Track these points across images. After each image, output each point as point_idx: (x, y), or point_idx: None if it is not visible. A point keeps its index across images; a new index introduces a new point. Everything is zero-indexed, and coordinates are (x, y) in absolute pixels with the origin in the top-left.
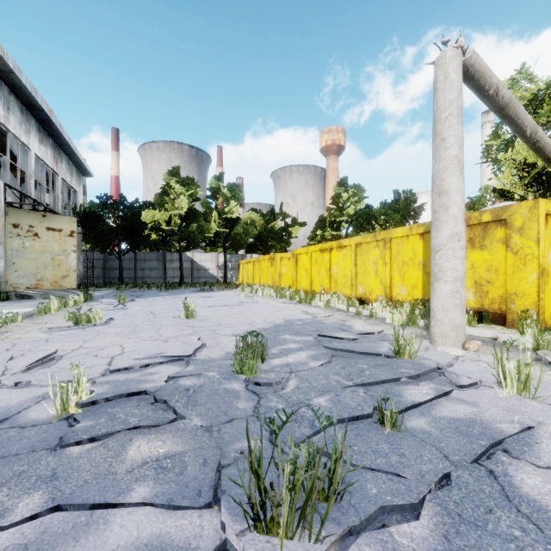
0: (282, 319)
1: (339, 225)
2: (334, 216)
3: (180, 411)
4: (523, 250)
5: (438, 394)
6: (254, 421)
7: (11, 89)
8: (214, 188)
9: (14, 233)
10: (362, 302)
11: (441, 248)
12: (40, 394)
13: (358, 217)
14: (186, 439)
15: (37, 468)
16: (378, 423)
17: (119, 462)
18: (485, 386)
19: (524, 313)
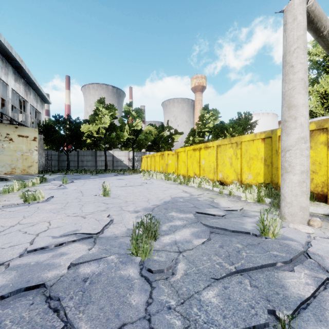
0: (169, 197)
1: (203, 134)
2: (200, 128)
3: (70, 316)
4: None
5: (318, 285)
6: None
7: None
8: (126, 111)
9: None
10: (221, 183)
11: (290, 148)
12: None
13: (215, 129)
14: None
15: None
16: None
17: None
18: None
19: None
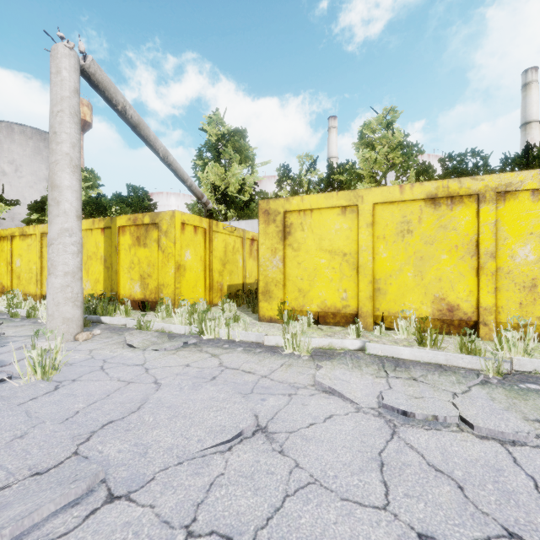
0: None
1: None
2: None
3: None
4: (168, 250)
5: None
6: None
7: None
8: None
9: None
10: None
11: (53, 242)
12: None
13: (86, 205)
14: None
15: None
16: None
17: None
18: (18, 379)
19: (162, 300)
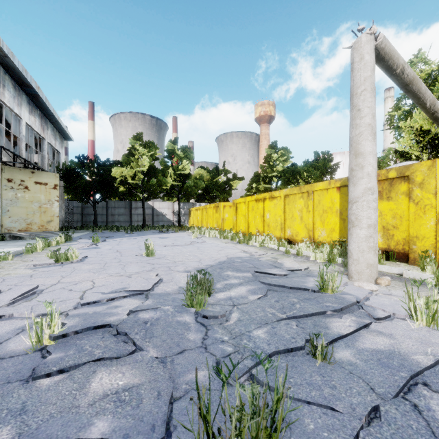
0: (225, 257)
1: (270, 179)
2: (266, 172)
3: (138, 343)
4: (423, 201)
5: (359, 326)
6: (202, 352)
7: (6, 70)
8: (170, 149)
9: (8, 186)
10: (289, 242)
11: (357, 200)
12: (20, 326)
13: (286, 173)
14: (143, 371)
15: (9, 401)
16: (310, 354)
17: (82, 395)
18: (398, 319)
19: (424, 253)
